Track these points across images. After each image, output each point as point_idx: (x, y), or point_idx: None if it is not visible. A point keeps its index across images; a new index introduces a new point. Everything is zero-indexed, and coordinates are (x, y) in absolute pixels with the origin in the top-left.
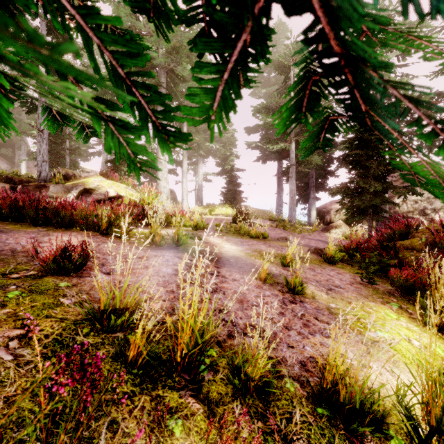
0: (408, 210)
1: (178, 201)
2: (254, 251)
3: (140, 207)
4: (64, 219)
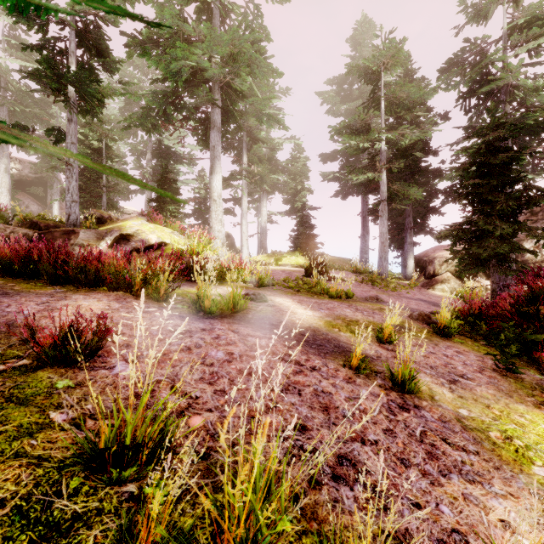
0: (543, 259)
1: (237, 247)
2: (336, 318)
3: (187, 258)
4: (88, 276)
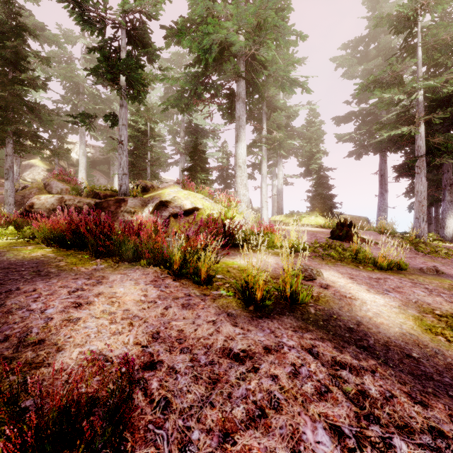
0: None
1: (253, 208)
2: (421, 311)
3: (220, 224)
4: (127, 252)
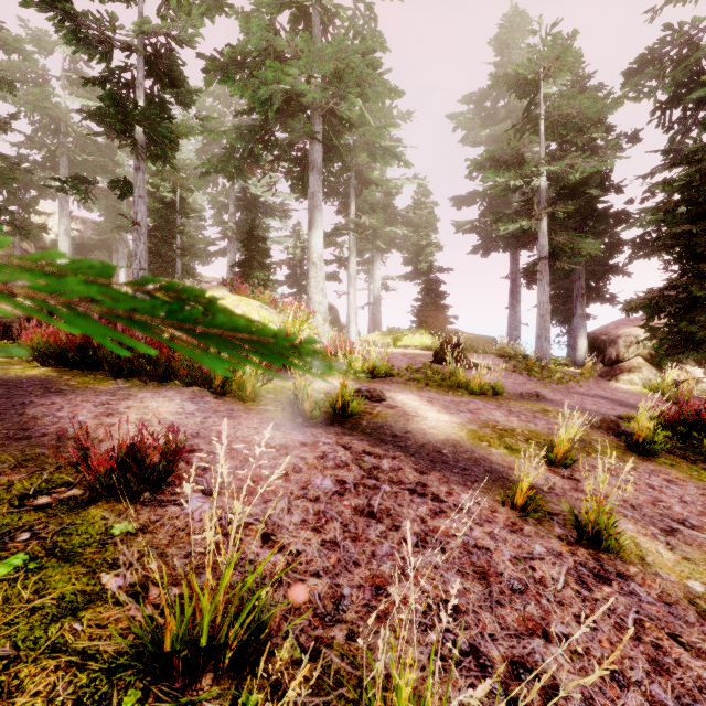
0: None
1: (341, 323)
2: (483, 426)
3: None
4: (157, 368)
